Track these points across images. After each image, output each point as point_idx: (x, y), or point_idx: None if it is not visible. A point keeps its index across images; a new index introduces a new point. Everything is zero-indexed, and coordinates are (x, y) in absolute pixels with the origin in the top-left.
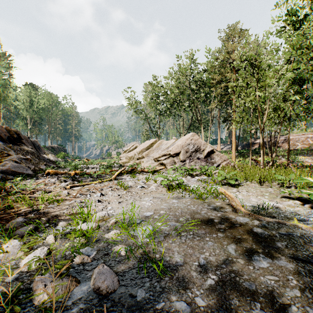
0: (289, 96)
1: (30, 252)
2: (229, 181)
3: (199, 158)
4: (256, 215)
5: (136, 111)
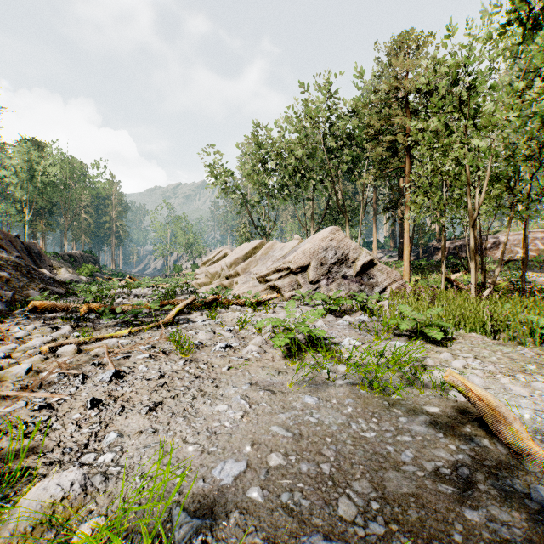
0: (531, 152)
1: None
2: (427, 331)
3: (347, 277)
4: None
5: (226, 189)
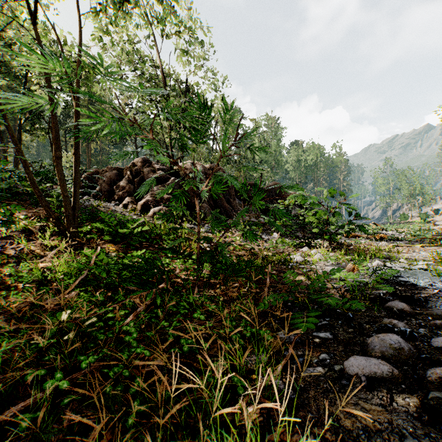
0: None
1: (416, 263)
2: None
3: None
4: None
5: None
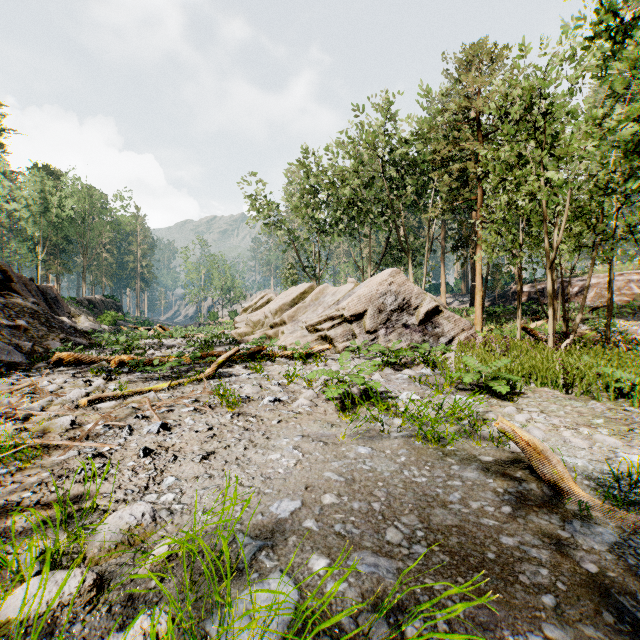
0: (615, 185)
1: None
2: (492, 385)
3: (408, 325)
4: (630, 518)
5: (270, 224)
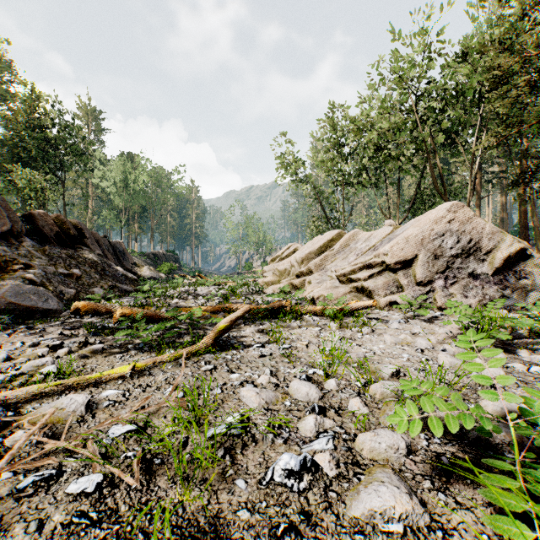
0: None
1: None
2: None
3: (477, 275)
4: None
5: (296, 180)
